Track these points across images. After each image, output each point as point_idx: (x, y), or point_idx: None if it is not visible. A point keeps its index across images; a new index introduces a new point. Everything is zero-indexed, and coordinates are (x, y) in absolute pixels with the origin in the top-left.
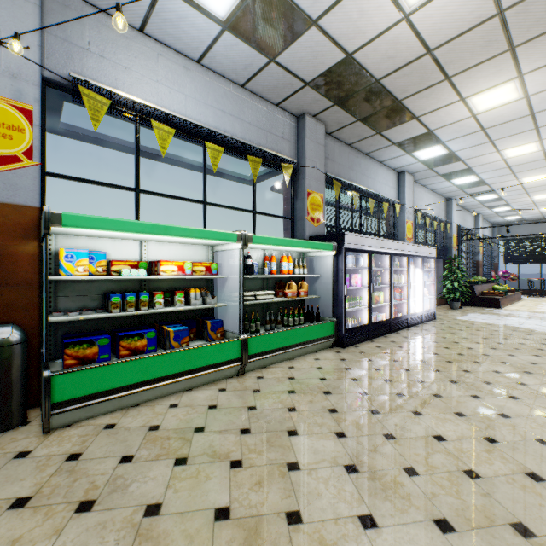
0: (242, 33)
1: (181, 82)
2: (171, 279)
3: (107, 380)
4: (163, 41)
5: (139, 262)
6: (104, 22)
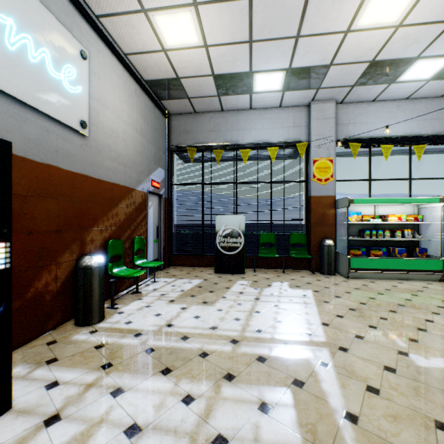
0: (443, 77)
1: (394, 115)
2: (390, 224)
3: (368, 264)
4: (384, 100)
5: (374, 215)
6: (355, 107)
